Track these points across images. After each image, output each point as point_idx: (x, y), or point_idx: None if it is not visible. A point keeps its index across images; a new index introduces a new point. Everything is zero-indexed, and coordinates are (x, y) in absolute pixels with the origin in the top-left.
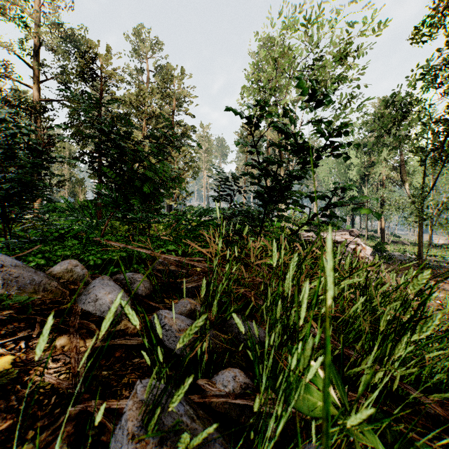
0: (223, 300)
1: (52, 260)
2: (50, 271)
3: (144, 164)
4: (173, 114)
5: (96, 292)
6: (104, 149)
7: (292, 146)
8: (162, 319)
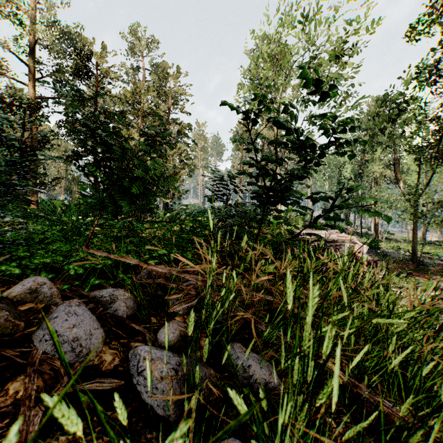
0: (218, 318)
1: (29, 268)
2: (10, 293)
3: (134, 162)
4: (169, 112)
5: (57, 325)
6: (90, 146)
7: (293, 144)
8: (140, 362)
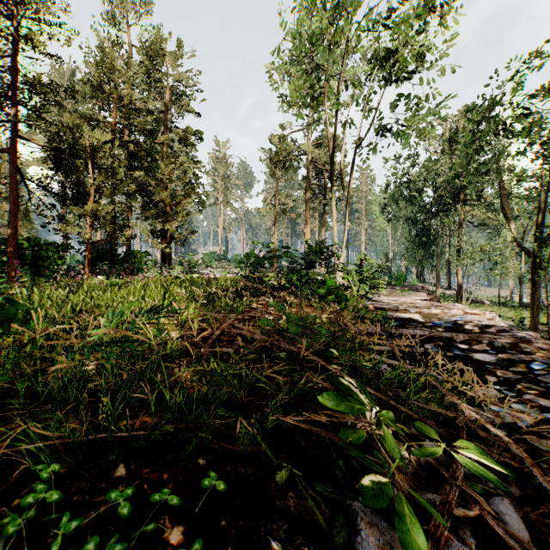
0: None
1: None
2: None
3: None
4: (167, 110)
5: None
6: None
7: None
8: None
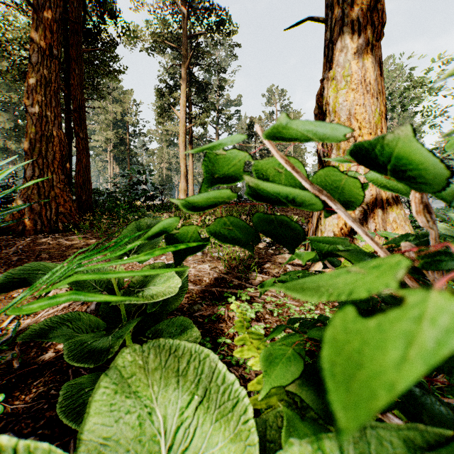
0: None
1: None
2: None
3: None
4: None
5: None
6: None
7: None
8: None
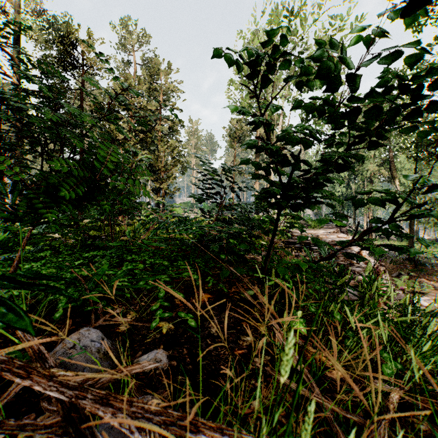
0: None
1: None
2: None
3: None
4: (161, 108)
5: None
6: None
7: (330, 112)
8: None
